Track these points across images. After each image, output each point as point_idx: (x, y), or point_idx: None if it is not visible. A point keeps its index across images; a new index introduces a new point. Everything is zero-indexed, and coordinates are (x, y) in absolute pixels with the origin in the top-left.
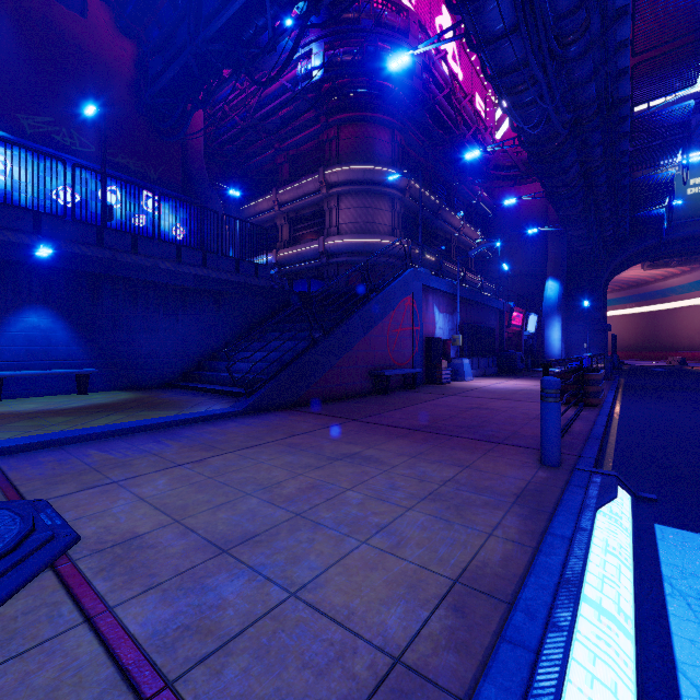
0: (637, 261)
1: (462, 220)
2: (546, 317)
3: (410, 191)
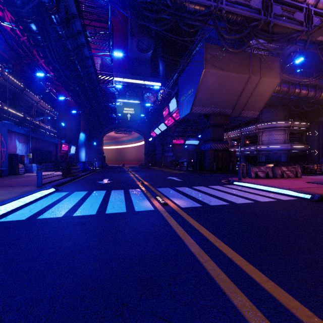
0: (112, 130)
1: (39, 98)
2: (79, 147)
3: (4, 77)
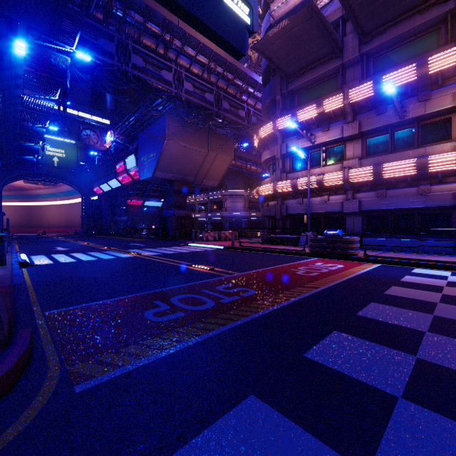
0: (21, 179)
1: None
2: None
3: None
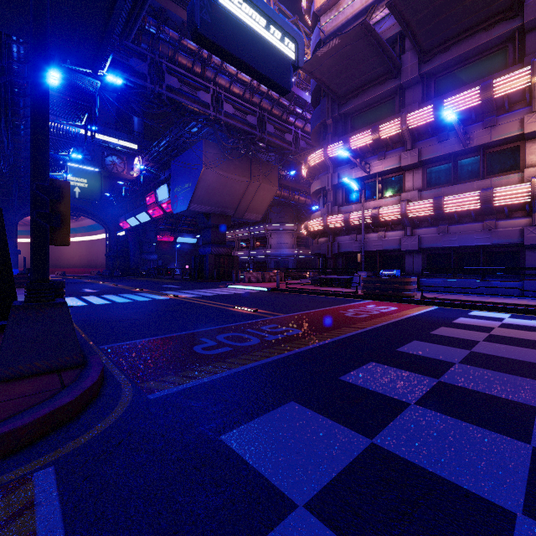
0: None
1: None
2: None
3: None
